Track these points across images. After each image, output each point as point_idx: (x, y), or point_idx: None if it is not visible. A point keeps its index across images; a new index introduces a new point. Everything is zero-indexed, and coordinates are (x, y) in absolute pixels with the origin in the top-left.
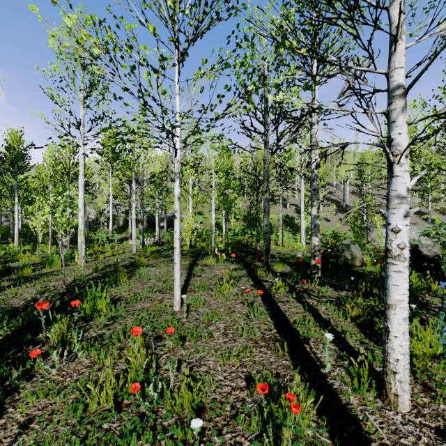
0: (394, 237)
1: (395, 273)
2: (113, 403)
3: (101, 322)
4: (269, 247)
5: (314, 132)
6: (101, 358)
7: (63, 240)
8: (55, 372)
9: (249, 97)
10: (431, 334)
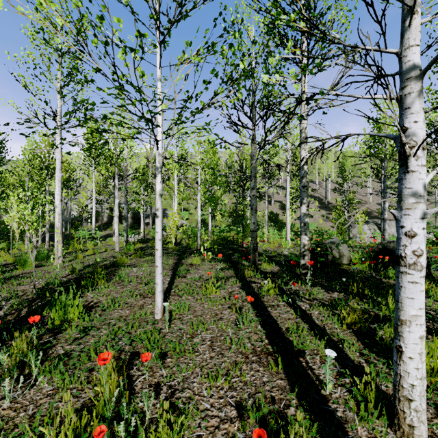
0: (409, 242)
1: (410, 284)
2: None
3: (71, 334)
4: (256, 245)
5: (304, 127)
6: (65, 383)
7: (33, 240)
8: (6, 404)
9: (238, 86)
10: None
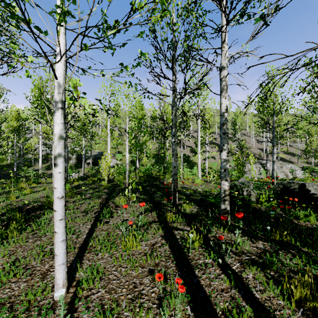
0: None
1: None
2: None
3: None
4: (177, 187)
5: (224, 75)
6: None
7: None
8: None
9: None
10: None
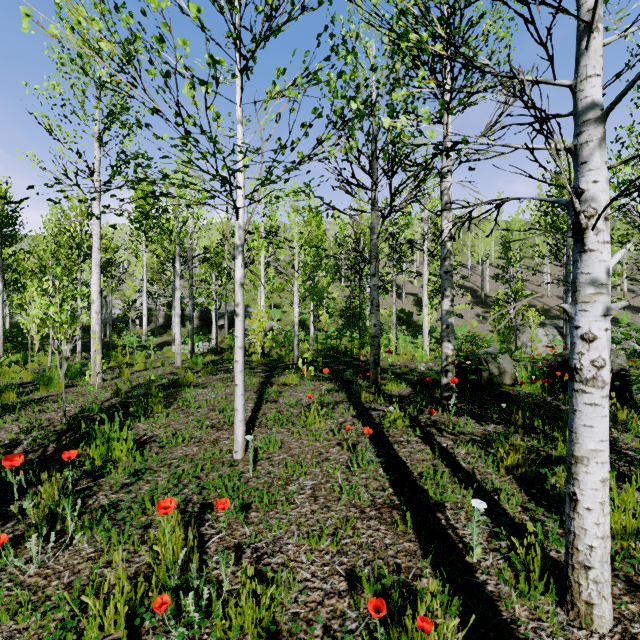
0: (586, 348)
1: (587, 407)
2: (126, 626)
3: (118, 479)
4: (378, 357)
5: (446, 187)
6: (112, 544)
7: (63, 349)
8: (33, 570)
9: (351, 130)
10: (634, 497)
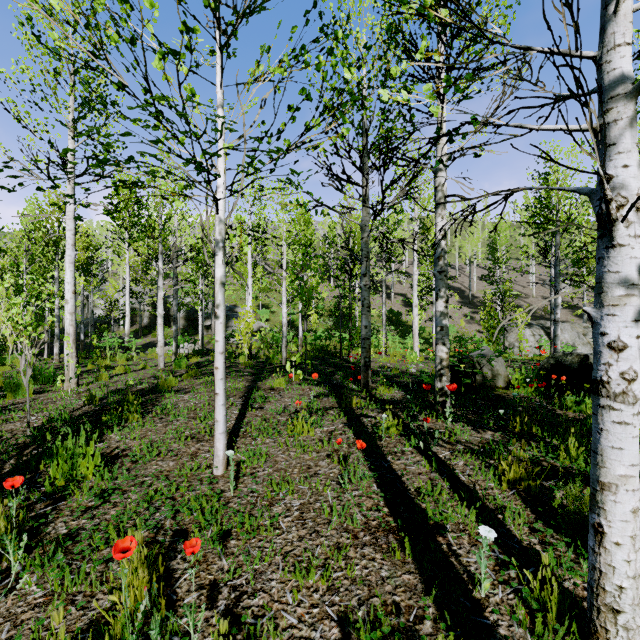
0: (614, 358)
1: (616, 425)
2: None
3: (81, 502)
4: (369, 359)
5: (441, 183)
6: (65, 585)
7: (27, 354)
8: None
9: (342, 116)
10: None
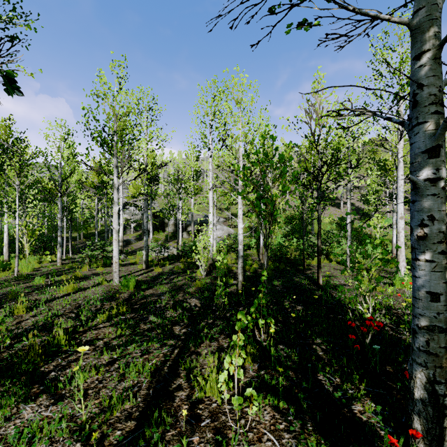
0: None
1: None
2: None
3: None
4: (446, 387)
5: None
6: None
7: None
8: None
9: None
10: None
